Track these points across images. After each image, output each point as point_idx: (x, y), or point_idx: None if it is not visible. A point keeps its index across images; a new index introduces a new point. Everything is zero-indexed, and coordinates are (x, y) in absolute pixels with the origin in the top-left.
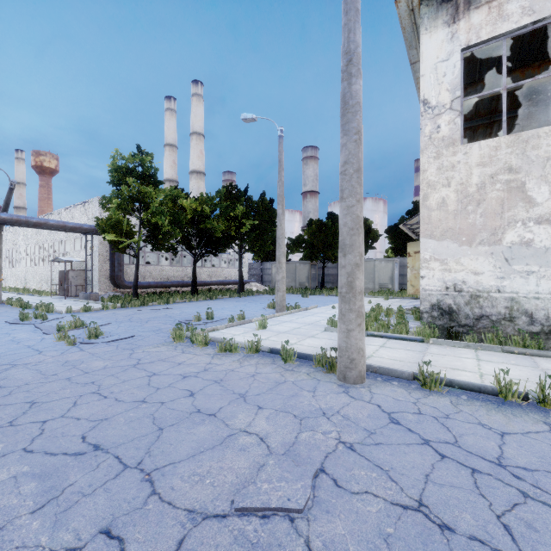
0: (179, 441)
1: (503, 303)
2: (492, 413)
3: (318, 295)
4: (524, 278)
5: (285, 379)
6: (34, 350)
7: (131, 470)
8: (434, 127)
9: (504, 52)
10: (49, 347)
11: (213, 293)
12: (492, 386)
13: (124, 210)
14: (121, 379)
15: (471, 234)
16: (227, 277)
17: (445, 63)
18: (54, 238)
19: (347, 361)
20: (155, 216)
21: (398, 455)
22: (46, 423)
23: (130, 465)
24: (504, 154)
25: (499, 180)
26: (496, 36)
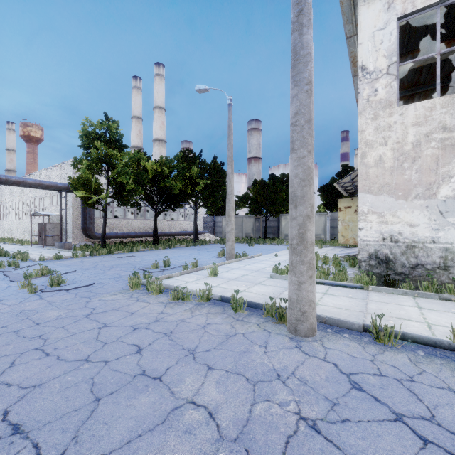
0: (115, 418)
1: (437, 253)
2: None
3: (261, 244)
4: None
5: (235, 331)
6: None
7: None
8: (371, 91)
9: (439, 19)
10: (11, 295)
11: (172, 242)
12: (448, 341)
13: (93, 170)
14: (70, 331)
15: (407, 189)
16: (184, 229)
17: (382, 31)
18: (35, 195)
19: (298, 313)
20: (121, 176)
21: (371, 439)
22: None
23: None
24: (438, 114)
25: (434, 138)
26: (431, 5)
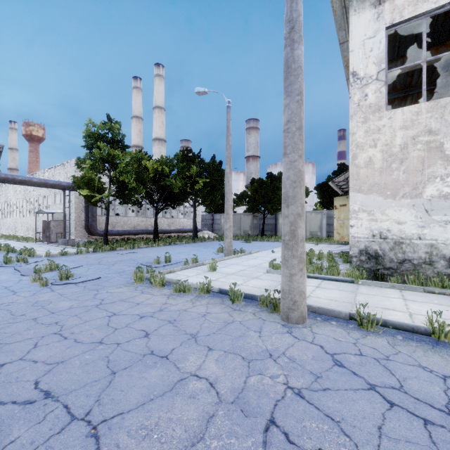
0: (130, 387)
1: (423, 249)
2: (429, 354)
3: (259, 241)
4: (443, 227)
5: (233, 319)
6: (9, 291)
7: (77, 422)
8: (362, 96)
9: (424, 29)
10: (24, 288)
11: (172, 239)
12: (424, 327)
13: (96, 170)
14: (83, 319)
15: (395, 188)
16: (184, 226)
17: (372, 39)
18: (39, 194)
19: (290, 302)
20: (122, 175)
21: (346, 402)
22: (4, 366)
23: (77, 416)
24: (424, 118)
25: (420, 141)
26: (417, 15)
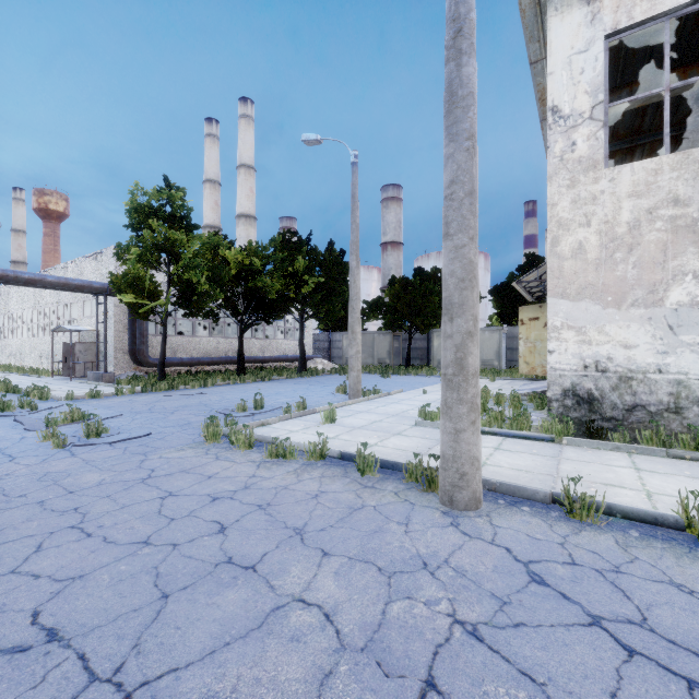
0: (191, 621)
1: (665, 388)
2: (685, 563)
3: (402, 375)
4: (697, 353)
5: (363, 502)
6: (4, 456)
7: (99, 687)
8: (567, 145)
9: (667, 37)
10: (28, 451)
11: (266, 372)
12: (674, 517)
13: (147, 263)
14: (120, 503)
15: (620, 292)
16: (285, 352)
17: (583, 55)
18: (57, 301)
19: (455, 476)
20: (188, 271)
21: (555, 648)
22: None
23: (100, 675)
24: (667, 180)
25: (660, 216)
26: (655, 16)
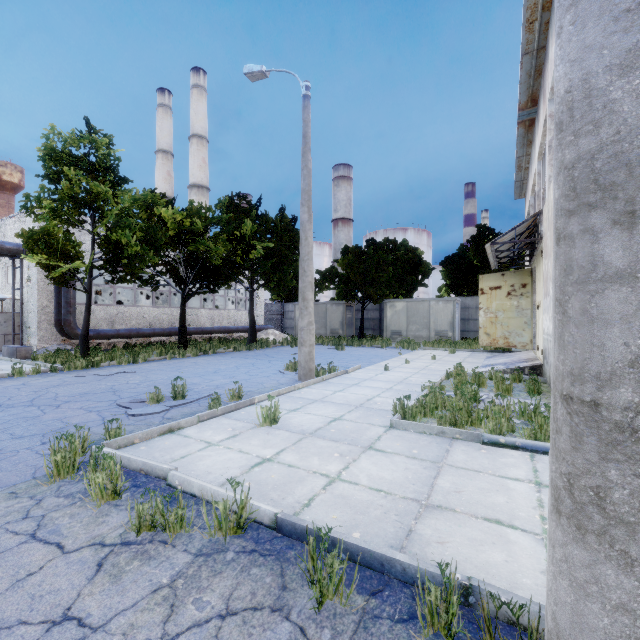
0: None
1: None
2: None
3: (356, 347)
4: None
5: None
6: None
7: None
8: None
9: None
10: None
11: (211, 344)
12: None
13: (65, 219)
14: None
15: None
16: (236, 322)
17: None
18: None
19: None
20: (118, 231)
21: None
22: None
23: None
24: None
25: None
26: None
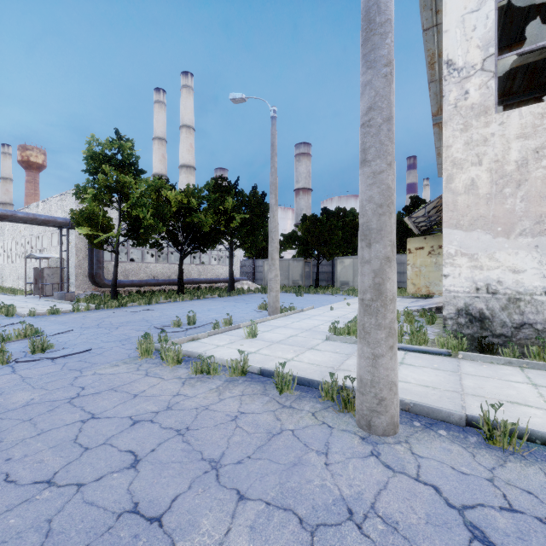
0: None
1: None
2: None
3: (312, 294)
4: None
5: (281, 425)
6: None
7: None
8: (461, 93)
9: None
10: None
11: (201, 292)
12: None
13: (101, 201)
14: (39, 428)
15: (509, 223)
16: (218, 275)
17: (475, 14)
18: (31, 234)
19: (373, 401)
20: (136, 208)
21: None
22: None
23: None
24: None
25: None
26: None
